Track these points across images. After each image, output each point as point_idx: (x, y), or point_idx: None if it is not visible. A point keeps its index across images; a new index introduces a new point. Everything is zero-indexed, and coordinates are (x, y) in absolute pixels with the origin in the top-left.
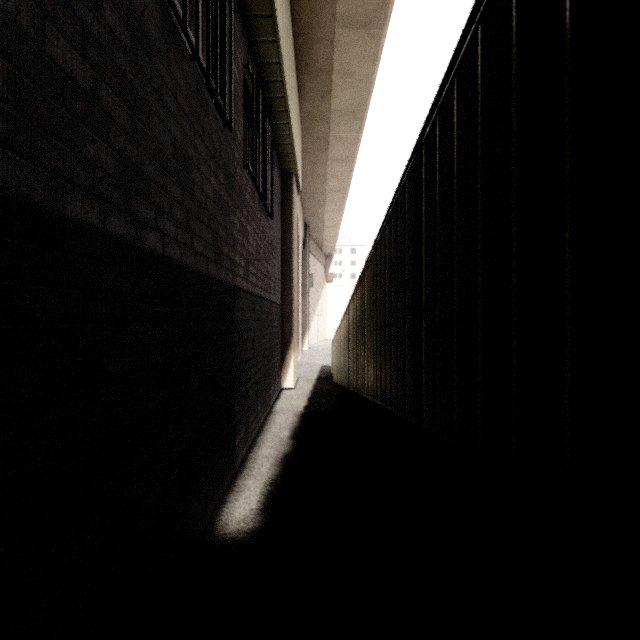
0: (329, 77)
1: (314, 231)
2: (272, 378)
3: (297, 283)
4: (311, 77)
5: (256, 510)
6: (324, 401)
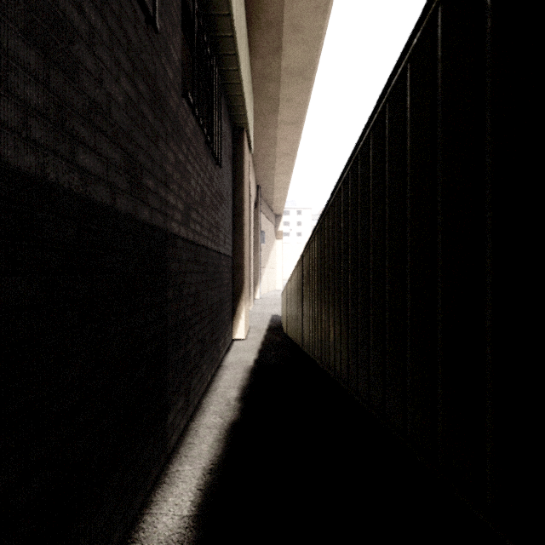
0: (279, 32)
1: (265, 192)
2: (222, 331)
3: (249, 238)
4: (261, 31)
5: (187, 518)
6: (274, 353)
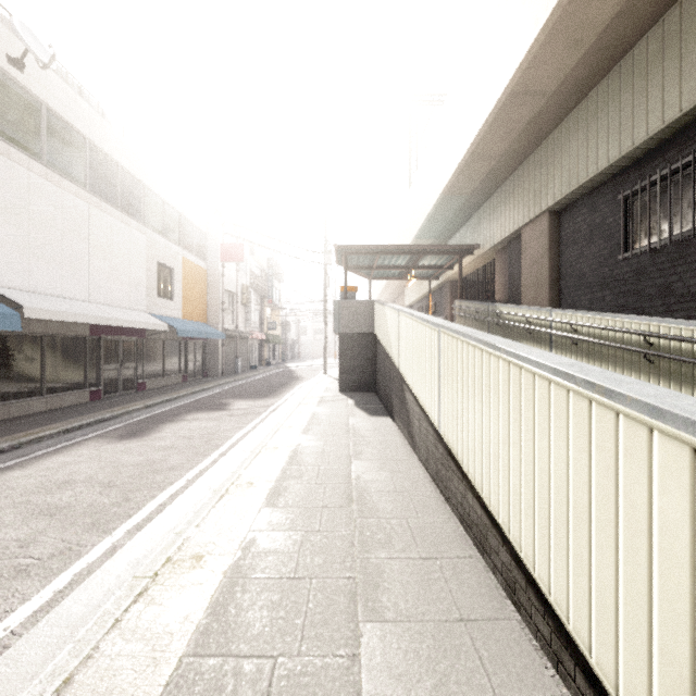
0: None
1: None
2: None
3: None
4: None
5: None
6: None
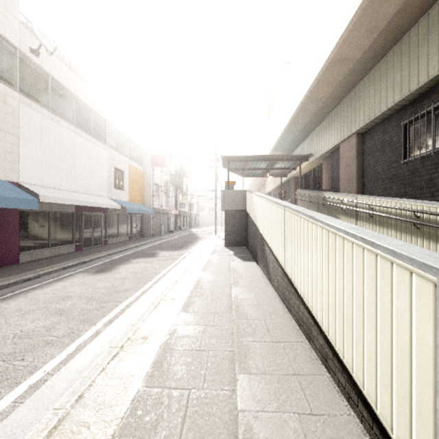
0: None
1: None
2: None
3: None
4: None
5: None
6: None
